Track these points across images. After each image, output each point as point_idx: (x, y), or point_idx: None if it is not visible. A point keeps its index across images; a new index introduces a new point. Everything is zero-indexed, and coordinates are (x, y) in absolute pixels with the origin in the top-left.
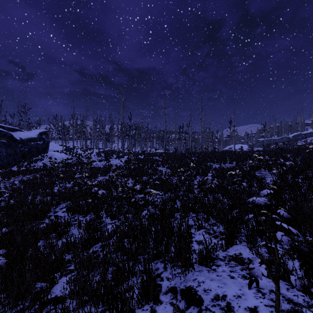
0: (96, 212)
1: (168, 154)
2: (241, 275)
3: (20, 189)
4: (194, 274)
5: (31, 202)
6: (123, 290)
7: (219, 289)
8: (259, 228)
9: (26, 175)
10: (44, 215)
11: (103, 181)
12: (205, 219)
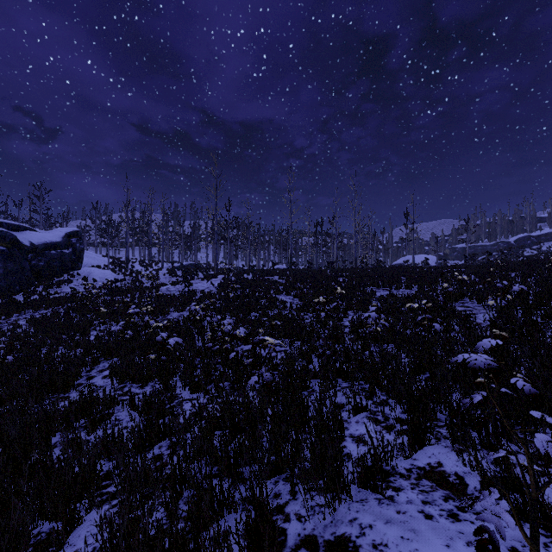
0: (163, 377)
1: (296, 272)
2: (445, 510)
3: (27, 334)
4: (351, 508)
5: (46, 359)
6: (209, 548)
7: (405, 545)
8: (476, 413)
9: (40, 310)
10: (69, 383)
11: (180, 320)
12: (366, 392)
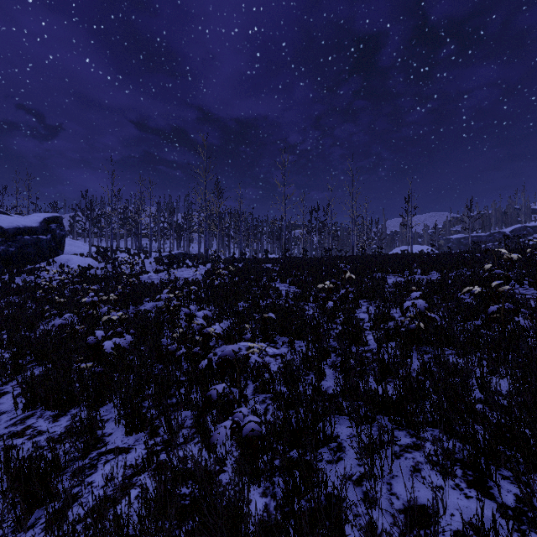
0: (92, 401)
1: (291, 260)
2: None
3: None
4: None
5: None
6: None
7: None
8: None
9: None
10: None
11: (152, 311)
12: (462, 467)
